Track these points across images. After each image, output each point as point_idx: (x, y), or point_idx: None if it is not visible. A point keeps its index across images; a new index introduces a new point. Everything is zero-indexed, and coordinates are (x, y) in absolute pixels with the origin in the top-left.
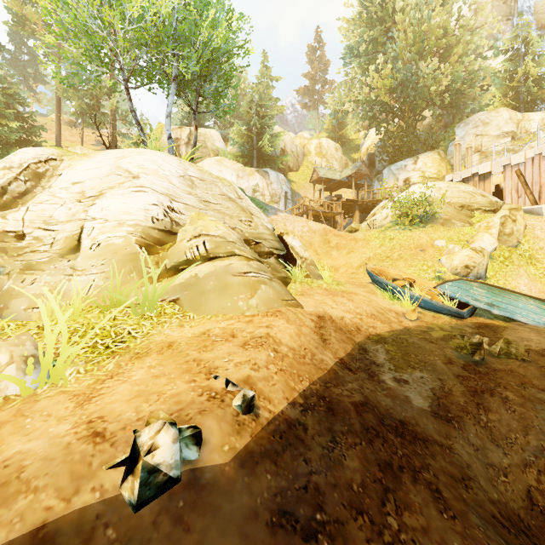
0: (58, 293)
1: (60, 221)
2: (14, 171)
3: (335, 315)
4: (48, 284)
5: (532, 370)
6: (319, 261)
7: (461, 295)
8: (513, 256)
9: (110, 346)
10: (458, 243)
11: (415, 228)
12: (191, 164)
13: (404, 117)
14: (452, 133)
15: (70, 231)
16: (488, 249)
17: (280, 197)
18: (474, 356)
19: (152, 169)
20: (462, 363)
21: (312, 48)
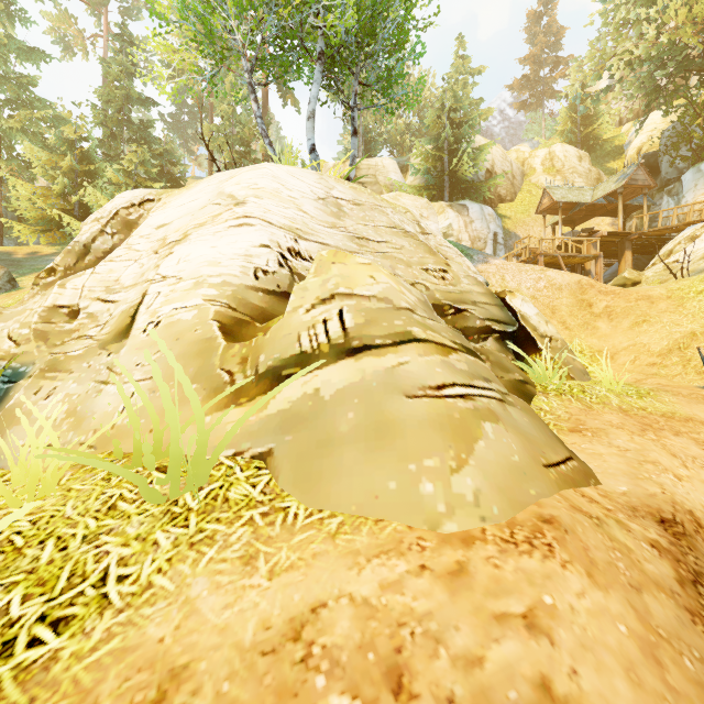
0: (75, 417)
1: (125, 286)
2: (101, 222)
3: (698, 507)
4: (69, 399)
5: None
6: (572, 340)
7: None
8: None
9: (18, 639)
10: None
11: None
12: (339, 180)
13: None
14: None
15: (130, 301)
16: None
17: (486, 242)
18: None
19: (270, 188)
20: None
21: (534, 16)
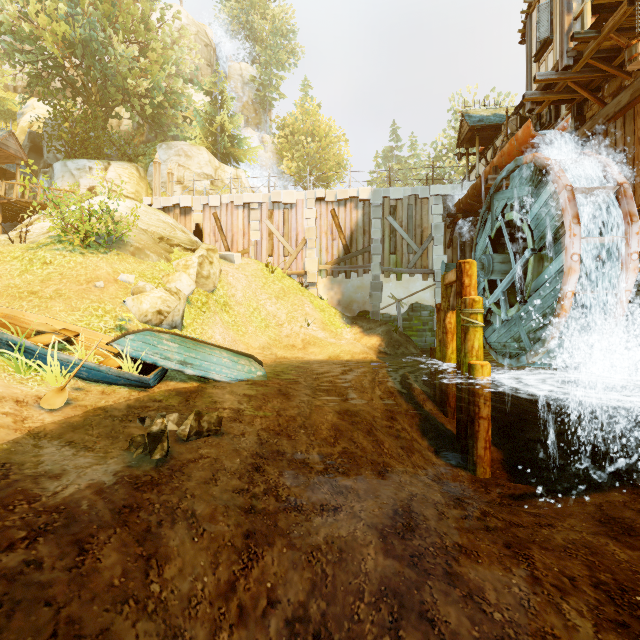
0: None
1: None
2: None
3: None
4: None
5: (225, 446)
6: None
7: (148, 354)
8: (210, 302)
9: None
10: (152, 280)
11: (91, 252)
12: None
13: (89, 100)
14: (154, 151)
15: None
16: (186, 292)
17: None
18: (154, 454)
19: None
20: (135, 473)
21: None
